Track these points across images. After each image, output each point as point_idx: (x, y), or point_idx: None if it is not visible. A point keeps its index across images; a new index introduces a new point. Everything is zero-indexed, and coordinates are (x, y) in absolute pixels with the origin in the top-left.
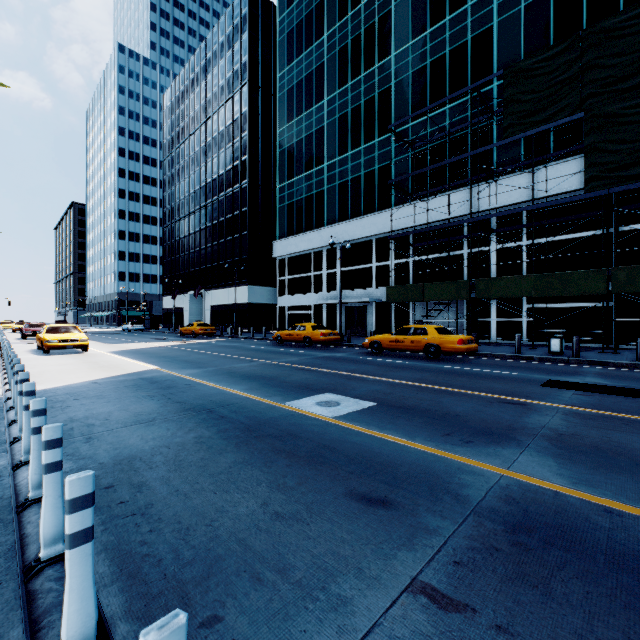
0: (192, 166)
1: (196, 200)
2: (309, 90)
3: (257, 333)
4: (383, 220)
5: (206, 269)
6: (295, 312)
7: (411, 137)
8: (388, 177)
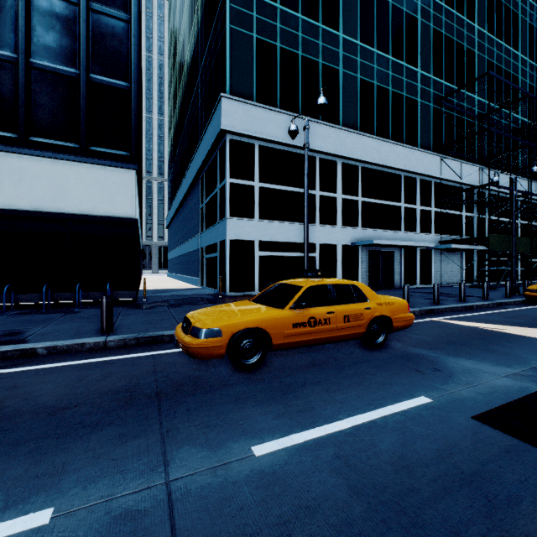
0: None
1: None
2: None
3: None
4: (417, 159)
5: None
6: (280, 254)
7: (433, 90)
8: (415, 114)
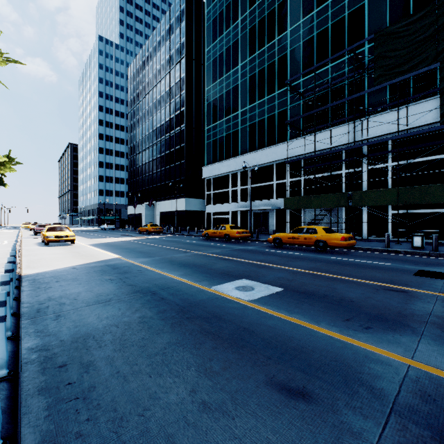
0: (147, 116)
1: (150, 139)
2: (228, 59)
3: (191, 231)
4: (281, 150)
5: (156, 187)
6: (218, 216)
7: (302, 89)
8: (285, 119)
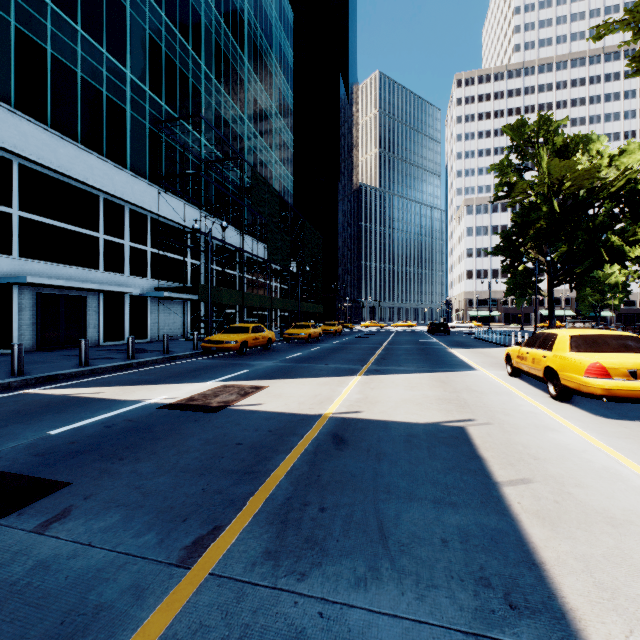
0: None
1: None
2: None
3: None
4: (124, 182)
5: None
6: None
7: (149, 107)
8: (123, 125)
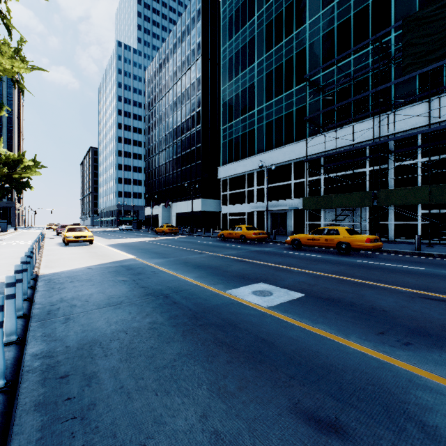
0: (164, 118)
1: (166, 141)
2: (244, 57)
3: (207, 232)
4: (300, 148)
5: (173, 188)
6: (234, 217)
7: (322, 84)
8: (303, 115)
